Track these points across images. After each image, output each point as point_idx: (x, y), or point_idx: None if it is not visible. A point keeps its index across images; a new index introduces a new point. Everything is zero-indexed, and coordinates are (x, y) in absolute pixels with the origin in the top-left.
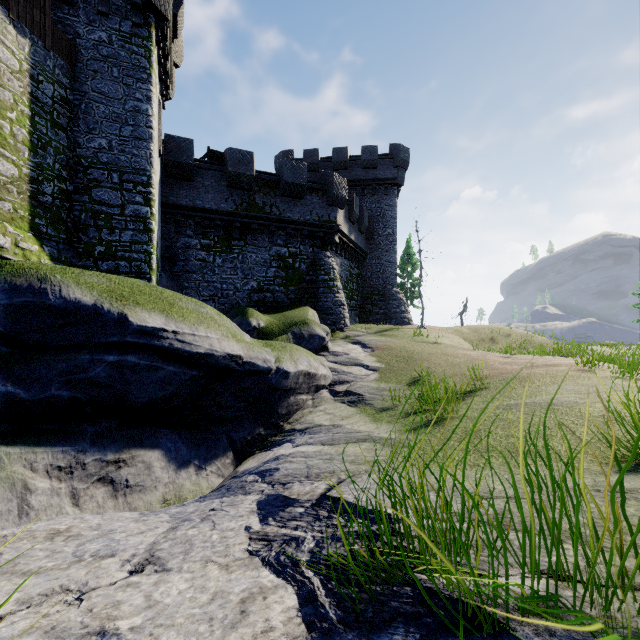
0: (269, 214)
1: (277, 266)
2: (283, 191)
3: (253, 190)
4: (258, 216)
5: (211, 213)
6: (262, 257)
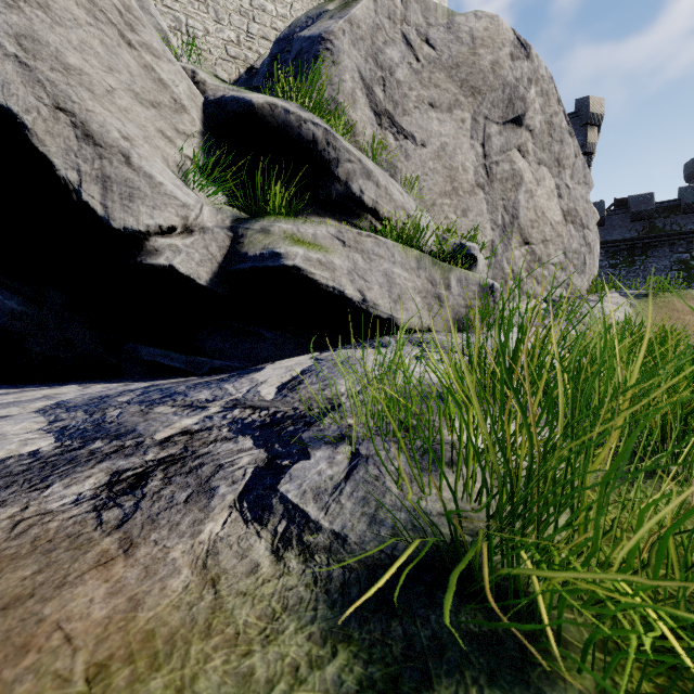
0: (669, 231)
1: (677, 269)
2: (683, 211)
3: (653, 218)
4: (658, 235)
5: (617, 242)
6: (662, 264)
